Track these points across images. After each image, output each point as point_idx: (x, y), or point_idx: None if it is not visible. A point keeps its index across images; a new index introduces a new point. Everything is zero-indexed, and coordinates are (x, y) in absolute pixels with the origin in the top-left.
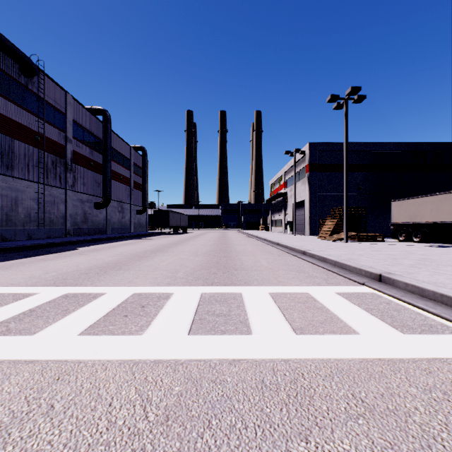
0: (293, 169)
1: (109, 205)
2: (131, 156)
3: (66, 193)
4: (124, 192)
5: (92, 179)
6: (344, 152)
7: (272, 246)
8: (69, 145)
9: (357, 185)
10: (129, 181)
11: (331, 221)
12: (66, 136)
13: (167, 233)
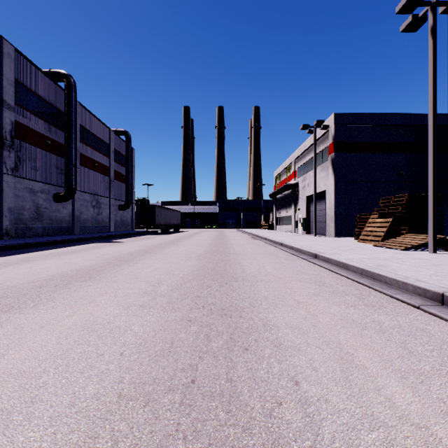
0: (307, 153)
1: (78, 197)
2: (110, 140)
3: (1, 179)
4: (101, 183)
5: (51, 163)
6: (429, 96)
7: (305, 260)
8: (8, 113)
9: (397, 170)
10: (108, 170)
11: (381, 217)
12: (2, 99)
13: (155, 232)
